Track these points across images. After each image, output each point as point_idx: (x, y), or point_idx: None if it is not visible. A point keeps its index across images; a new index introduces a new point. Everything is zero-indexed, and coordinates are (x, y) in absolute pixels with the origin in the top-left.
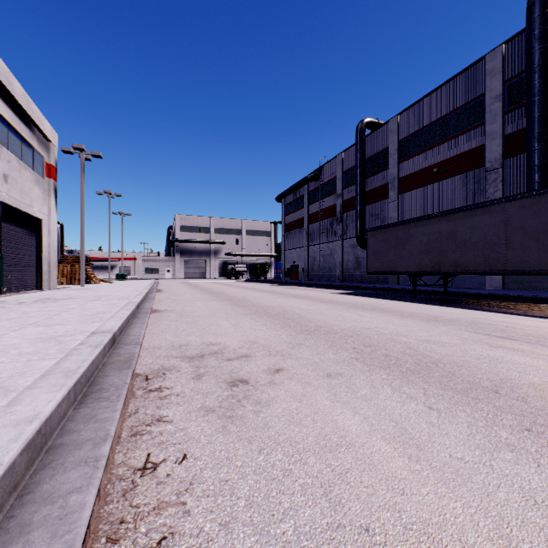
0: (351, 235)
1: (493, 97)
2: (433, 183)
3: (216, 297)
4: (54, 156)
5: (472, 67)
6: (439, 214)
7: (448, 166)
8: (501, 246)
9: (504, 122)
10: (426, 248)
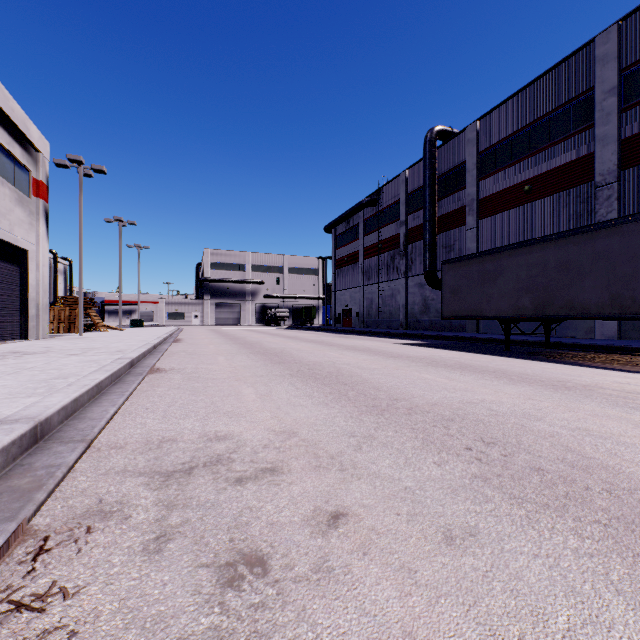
0: (417, 271)
1: (606, 90)
2: (524, 204)
3: (246, 349)
4: (44, 170)
5: (576, 54)
6: (544, 239)
7: (544, 182)
8: (638, 279)
9: (621, 123)
10: (526, 285)
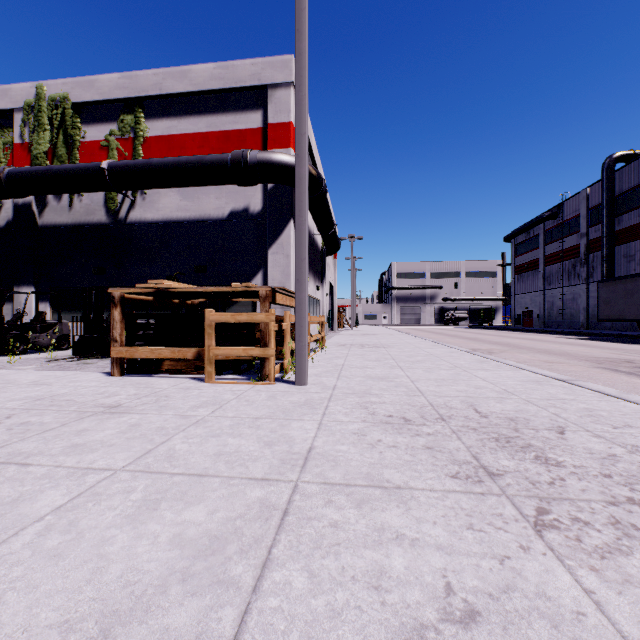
0: (598, 278)
1: None
2: None
3: (455, 337)
4: None
5: None
6: None
7: None
8: None
9: None
10: None
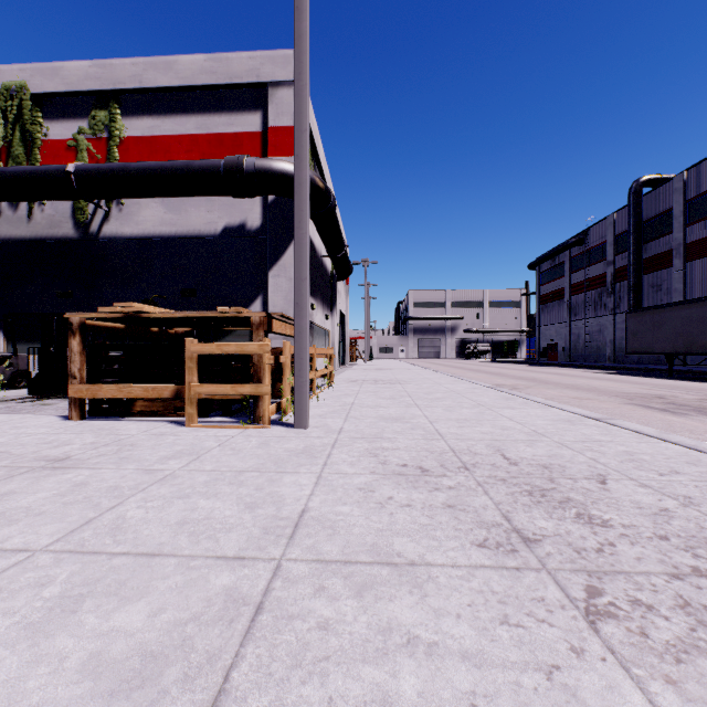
0: (625, 308)
1: None
2: None
3: (477, 372)
4: None
5: None
6: (690, 301)
7: None
8: None
9: None
10: (679, 331)
